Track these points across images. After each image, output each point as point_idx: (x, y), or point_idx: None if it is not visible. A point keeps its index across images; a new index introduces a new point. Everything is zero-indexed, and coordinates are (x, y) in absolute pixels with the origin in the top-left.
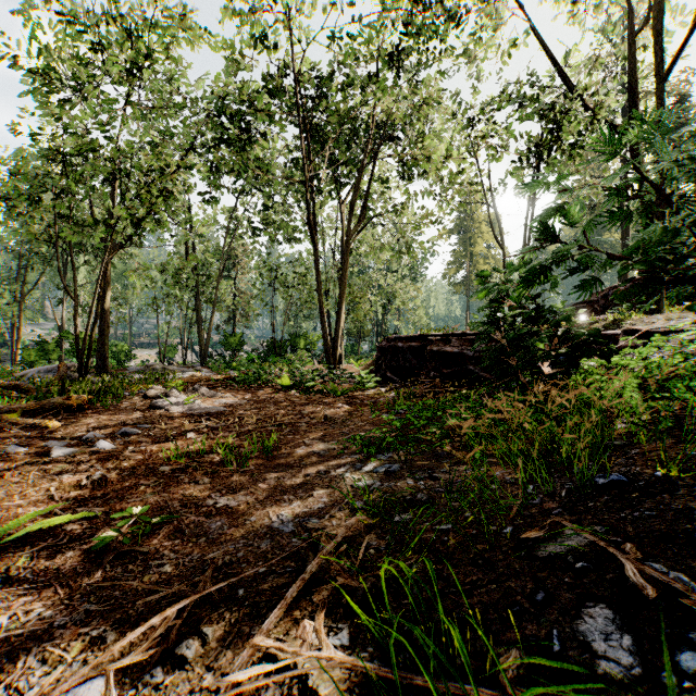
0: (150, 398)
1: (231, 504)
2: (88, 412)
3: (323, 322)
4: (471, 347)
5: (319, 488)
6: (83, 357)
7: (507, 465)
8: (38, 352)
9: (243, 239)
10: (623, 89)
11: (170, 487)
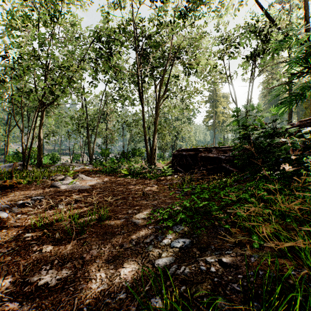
0: (54, 180)
1: (50, 282)
2: (16, 189)
3: (146, 142)
4: (223, 154)
5: (126, 265)
6: (24, 159)
7: (295, 260)
8: (13, 157)
9: (110, 105)
10: (302, 18)
11: (16, 257)
